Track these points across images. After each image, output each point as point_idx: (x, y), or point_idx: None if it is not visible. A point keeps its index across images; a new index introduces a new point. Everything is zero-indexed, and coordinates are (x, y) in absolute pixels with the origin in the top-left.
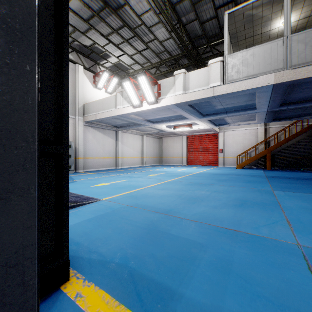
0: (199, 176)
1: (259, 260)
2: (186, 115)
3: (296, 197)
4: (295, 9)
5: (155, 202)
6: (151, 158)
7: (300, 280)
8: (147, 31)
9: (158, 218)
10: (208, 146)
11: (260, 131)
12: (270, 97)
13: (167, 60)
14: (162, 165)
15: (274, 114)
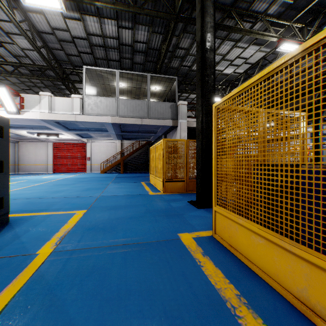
0: (65, 180)
1: (81, 200)
2: (52, 127)
3: (117, 184)
4: (124, 81)
5: (27, 195)
6: None
7: (91, 201)
8: (4, 33)
9: (33, 200)
10: (77, 154)
11: (118, 145)
12: (113, 128)
13: (29, 65)
14: (20, 174)
15: (121, 136)
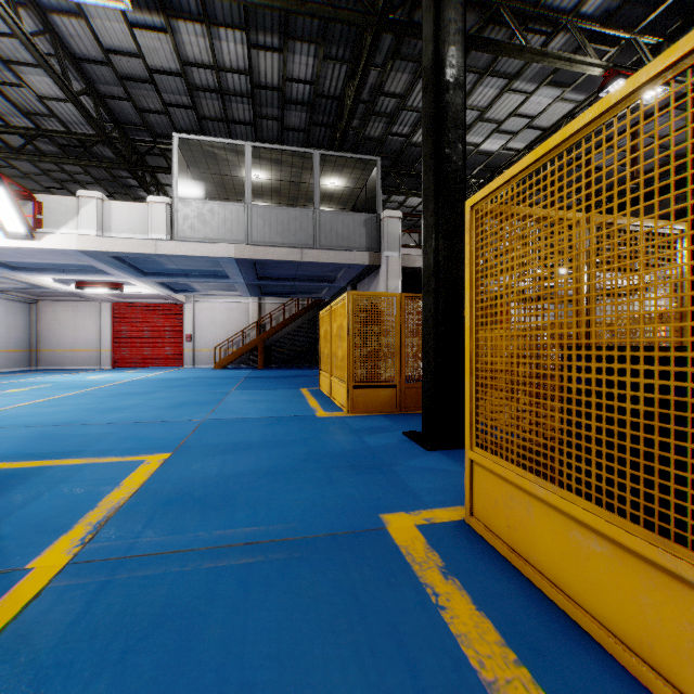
0: (135, 384)
1: (163, 430)
2: (107, 269)
3: (248, 394)
4: (264, 168)
5: (43, 419)
6: (3, 354)
7: (184, 431)
8: (1, 63)
9: (54, 429)
10: (163, 328)
11: (253, 308)
12: (240, 269)
13: (58, 135)
14: (40, 371)
15: (258, 288)
